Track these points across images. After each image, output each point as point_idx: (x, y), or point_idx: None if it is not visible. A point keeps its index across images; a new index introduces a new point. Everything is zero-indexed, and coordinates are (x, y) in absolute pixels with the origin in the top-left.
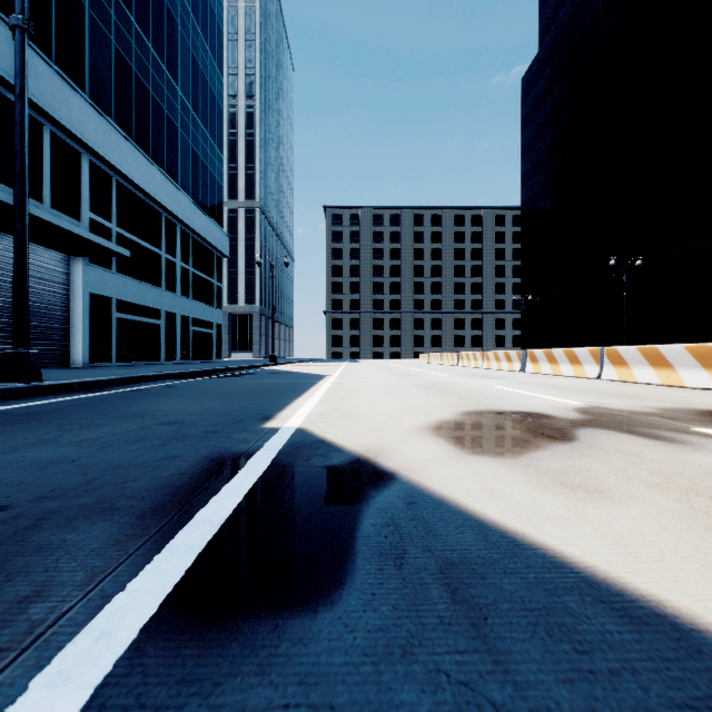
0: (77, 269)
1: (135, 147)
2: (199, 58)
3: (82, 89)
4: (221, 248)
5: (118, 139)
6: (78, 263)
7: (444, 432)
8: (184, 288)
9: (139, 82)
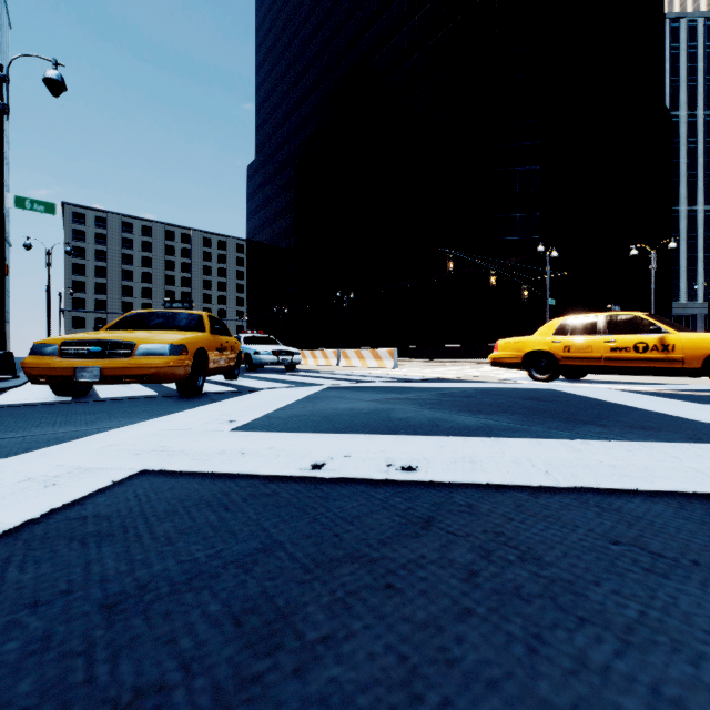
0: None
1: None
2: None
3: None
4: None
5: None
6: None
7: None
8: None
9: None
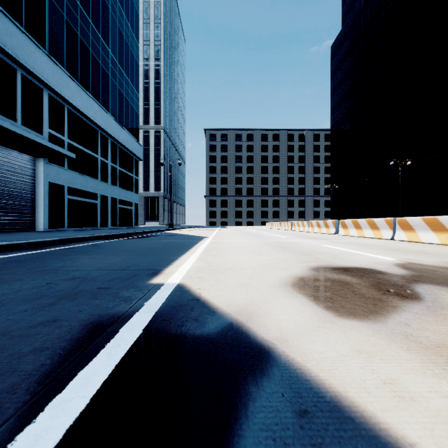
0: (40, 166)
1: (79, 86)
2: (123, 31)
3: (44, 47)
4: (138, 154)
5: (68, 81)
6: (41, 162)
7: (302, 288)
8: (113, 180)
9: (83, 44)
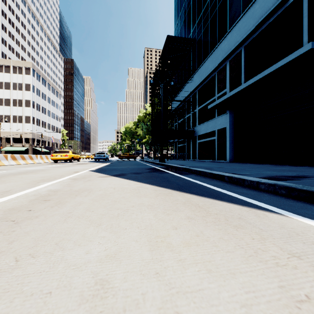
0: None
1: None
2: None
3: None
4: None
5: None
6: None
7: (94, 163)
8: None
9: None
